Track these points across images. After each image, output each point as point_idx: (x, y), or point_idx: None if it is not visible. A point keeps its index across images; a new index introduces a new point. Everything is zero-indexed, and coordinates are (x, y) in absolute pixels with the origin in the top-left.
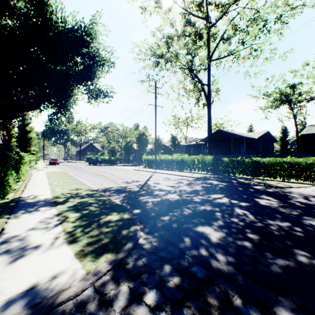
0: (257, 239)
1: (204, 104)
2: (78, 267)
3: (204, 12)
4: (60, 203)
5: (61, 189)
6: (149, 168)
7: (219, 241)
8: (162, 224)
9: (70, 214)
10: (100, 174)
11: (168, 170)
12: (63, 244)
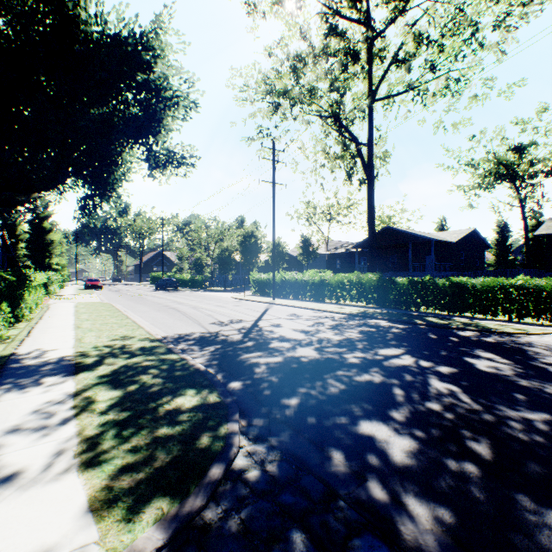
0: (489, 456)
1: (362, 180)
2: (90, 541)
3: (361, 11)
4: (87, 368)
5: (95, 337)
6: (263, 295)
7: (409, 461)
8: (286, 416)
9: (101, 393)
10: (172, 307)
11: (296, 300)
12: (69, 471)
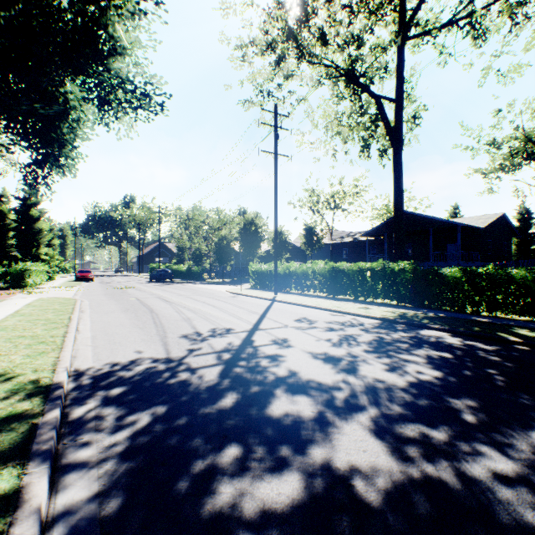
0: None
1: (383, 150)
2: None
3: None
4: None
5: None
6: (263, 288)
7: None
8: None
9: None
10: (148, 305)
11: (302, 295)
12: None
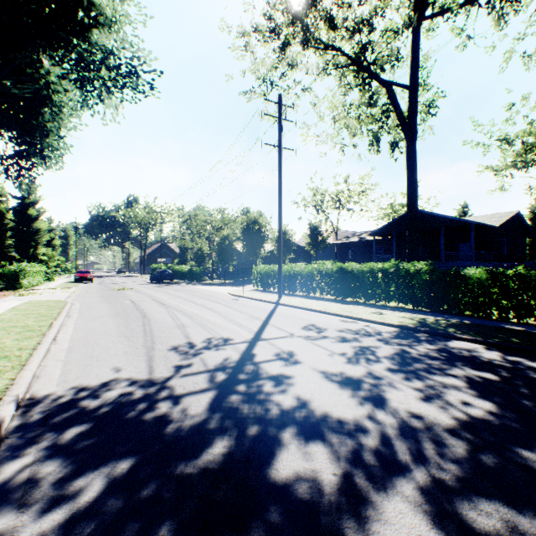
0: None
1: (394, 142)
2: None
3: None
4: None
5: None
6: (266, 290)
7: None
8: None
9: None
10: (141, 309)
11: (308, 298)
12: None
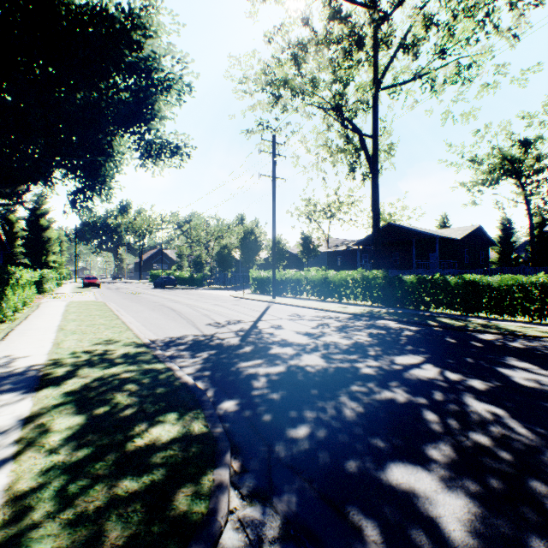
0: None
1: (366, 174)
2: None
3: None
4: (54, 381)
5: (77, 341)
6: (263, 293)
7: (476, 542)
8: (292, 455)
9: (59, 418)
10: (168, 306)
11: (297, 298)
12: None
